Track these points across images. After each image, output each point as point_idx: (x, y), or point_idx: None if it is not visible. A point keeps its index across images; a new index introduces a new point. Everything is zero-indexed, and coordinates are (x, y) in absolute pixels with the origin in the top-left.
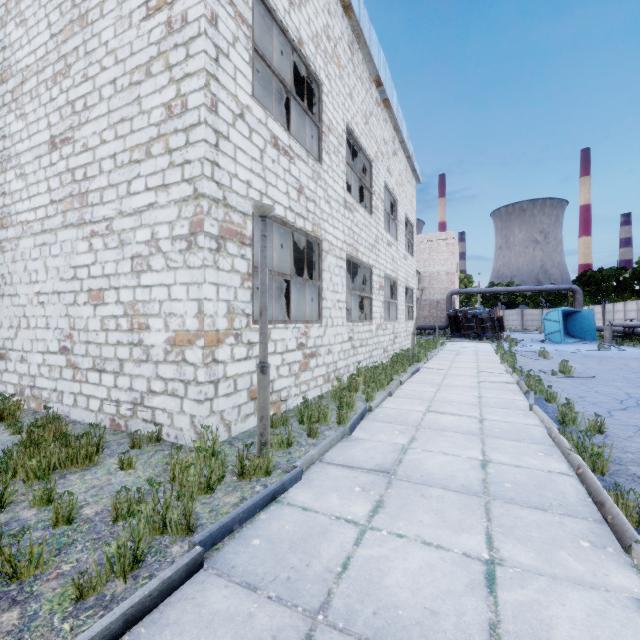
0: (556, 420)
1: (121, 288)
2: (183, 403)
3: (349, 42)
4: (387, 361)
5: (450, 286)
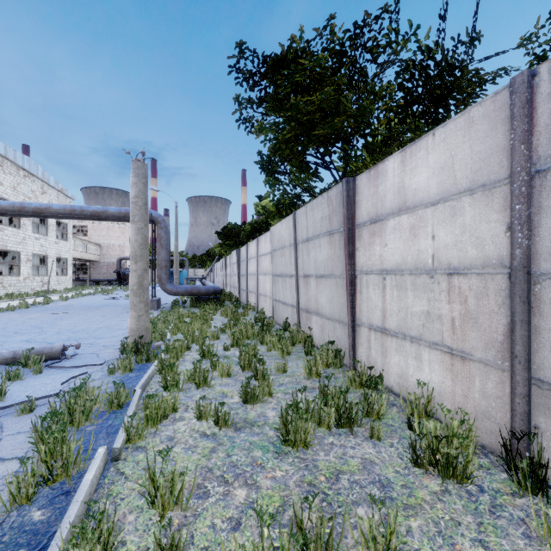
0: (60, 300)
1: None
2: None
3: (0, 163)
4: (21, 291)
5: (121, 254)
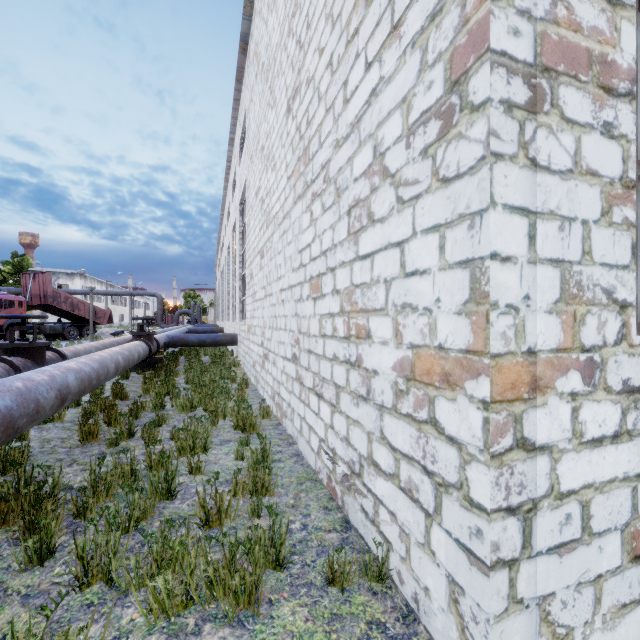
0: None
1: (337, 268)
2: (430, 530)
3: None
4: None
5: None
